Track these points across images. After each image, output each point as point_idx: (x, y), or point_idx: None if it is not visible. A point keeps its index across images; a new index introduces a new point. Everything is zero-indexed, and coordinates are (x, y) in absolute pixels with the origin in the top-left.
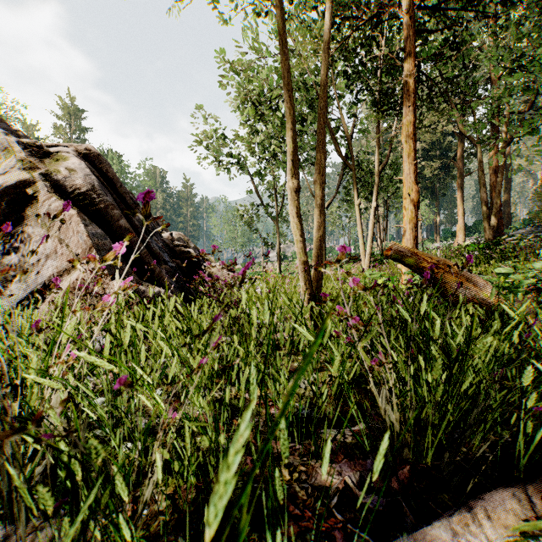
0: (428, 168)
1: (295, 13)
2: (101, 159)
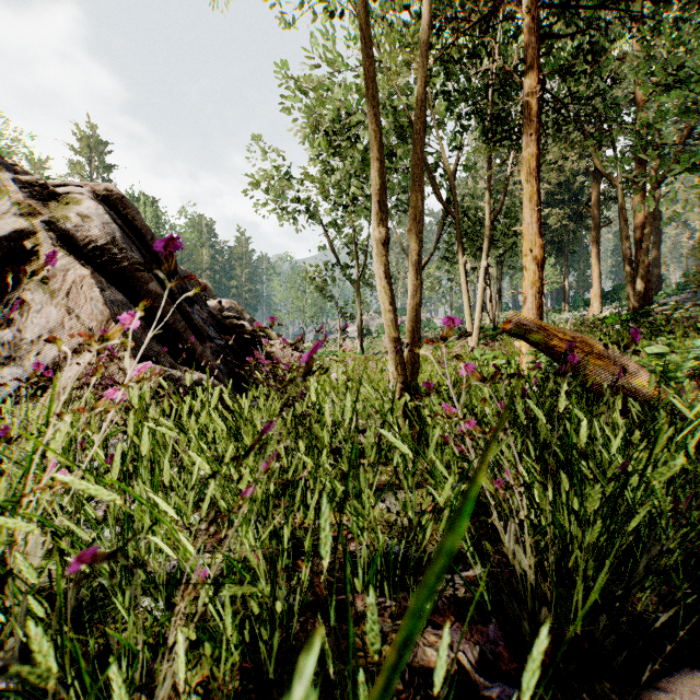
0: (553, 217)
1: (382, 15)
2: (125, 203)
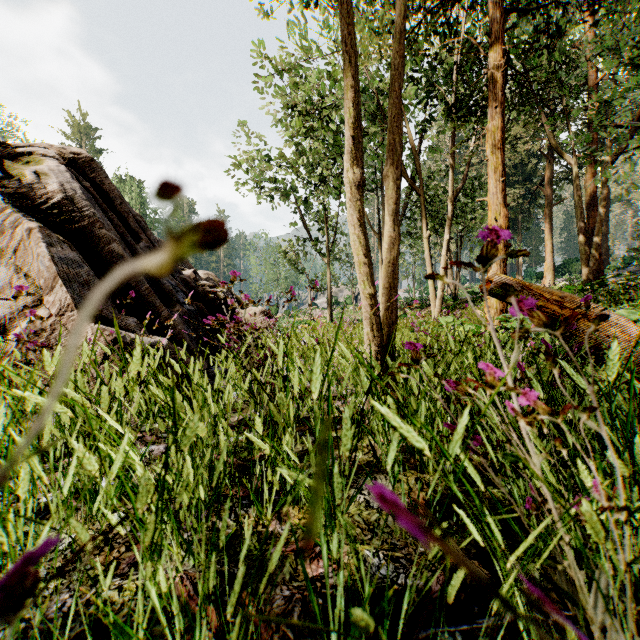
0: (509, 196)
1: None
2: (93, 167)
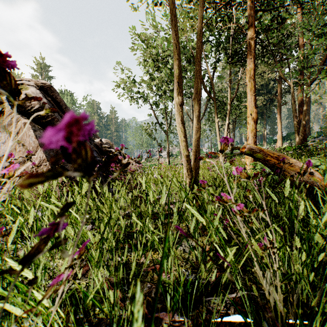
0: (259, 101)
1: (178, 4)
2: (52, 90)
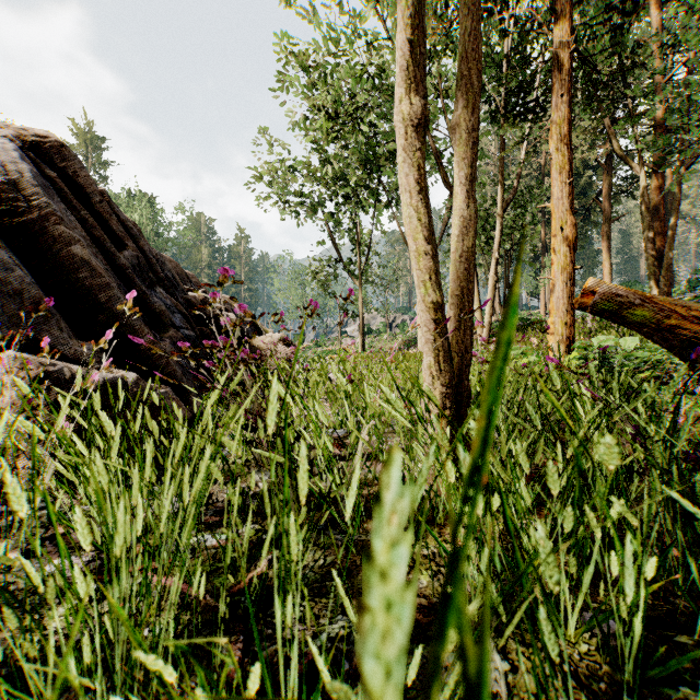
0: None
1: None
2: (64, 154)
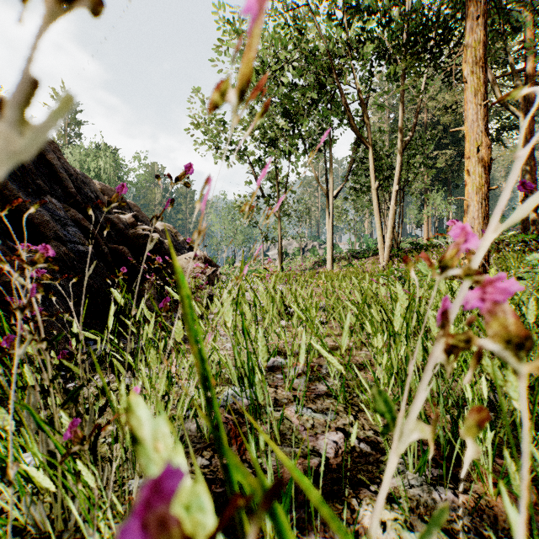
0: (442, 157)
1: None
2: None
